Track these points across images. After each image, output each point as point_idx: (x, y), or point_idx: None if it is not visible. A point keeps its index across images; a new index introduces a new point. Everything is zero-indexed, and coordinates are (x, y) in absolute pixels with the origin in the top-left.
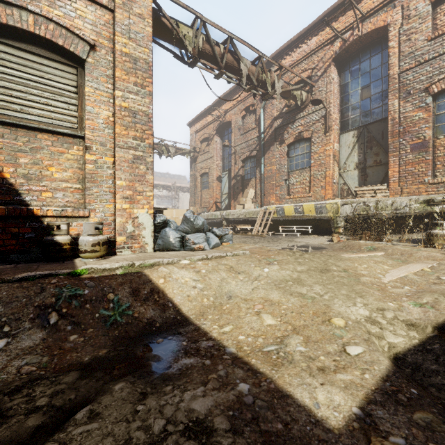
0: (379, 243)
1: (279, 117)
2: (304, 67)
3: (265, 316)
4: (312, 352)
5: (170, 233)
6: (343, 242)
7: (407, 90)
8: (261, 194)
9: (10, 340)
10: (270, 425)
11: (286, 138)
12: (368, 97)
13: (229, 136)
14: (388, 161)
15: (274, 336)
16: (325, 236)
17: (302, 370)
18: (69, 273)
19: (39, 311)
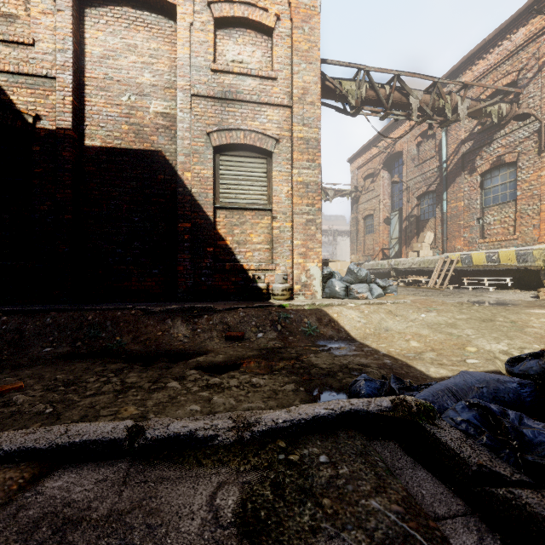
0: None
1: (469, 139)
2: (505, 69)
3: (412, 341)
4: (439, 359)
5: (335, 283)
6: None
7: None
8: (443, 238)
9: (263, 334)
10: (398, 371)
11: (479, 165)
12: None
13: (399, 169)
14: None
15: (416, 351)
16: (531, 291)
17: (427, 362)
18: (279, 306)
19: (272, 323)
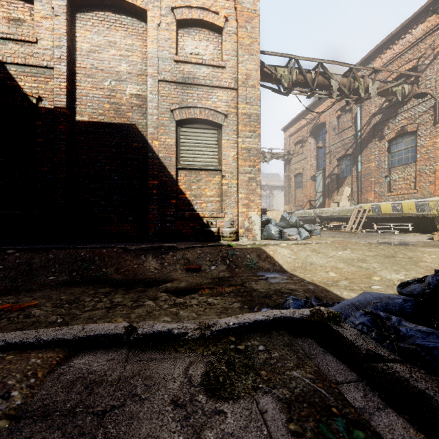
0: None
1: (378, 113)
2: (408, 57)
3: (330, 272)
4: (351, 285)
5: (272, 228)
6: None
7: None
8: (358, 192)
9: (215, 267)
10: (319, 294)
11: (386, 133)
12: None
13: (323, 136)
14: None
15: (333, 280)
16: (427, 234)
17: (341, 288)
18: (228, 245)
19: (222, 258)
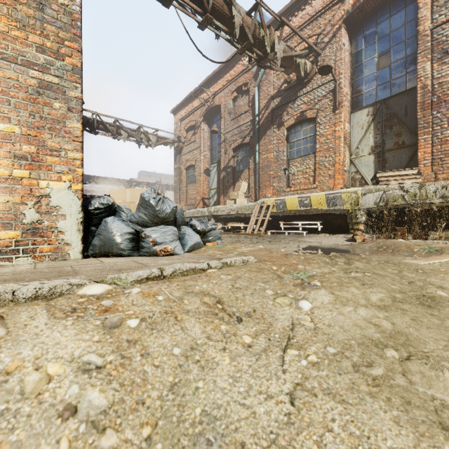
0: (433, 242)
1: (277, 95)
2: (307, 33)
3: None
4: None
5: (112, 226)
6: (371, 241)
7: (444, 49)
8: (256, 187)
9: None
10: None
11: (286, 119)
12: (388, 65)
13: (218, 123)
14: (413, 142)
15: None
16: (341, 235)
17: None
18: None
19: None
